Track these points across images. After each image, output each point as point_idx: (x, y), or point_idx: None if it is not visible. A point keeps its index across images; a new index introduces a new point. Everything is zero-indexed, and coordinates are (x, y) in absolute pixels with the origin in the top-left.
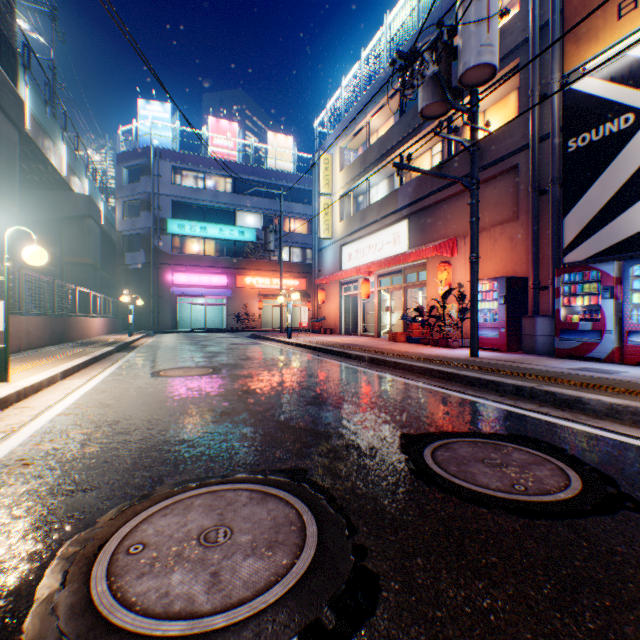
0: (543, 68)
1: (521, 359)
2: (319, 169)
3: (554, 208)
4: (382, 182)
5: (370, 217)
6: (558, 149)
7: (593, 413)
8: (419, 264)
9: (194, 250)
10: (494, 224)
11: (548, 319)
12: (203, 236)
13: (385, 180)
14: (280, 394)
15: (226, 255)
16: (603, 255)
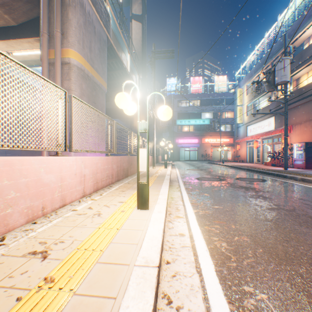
0: None
1: (302, 171)
2: (236, 95)
3: None
4: (265, 99)
5: (258, 115)
6: None
7: (287, 178)
8: (278, 135)
9: (185, 130)
10: (307, 120)
11: None
12: (188, 124)
13: (266, 98)
14: (217, 173)
15: (197, 131)
16: None
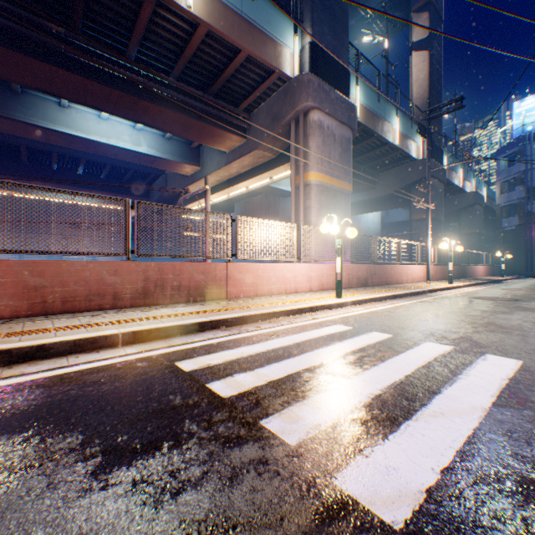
0: None
1: None
2: None
3: None
4: None
5: None
6: None
7: None
8: None
9: None
10: None
11: None
12: None
13: None
14: None
15: None
16: None
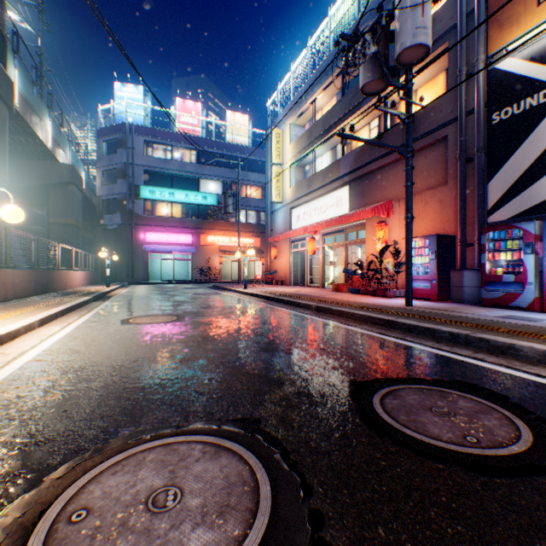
0: (469, 51)
1: (451, 308)
2: (271, 142)
3: (479, 174)
4: (326, 153)
5: (316, 183)
6: (483, 122)
7: (526, 359)
8: (359, 224)
9: (163, 213)
10: (425, 189)
11: (474, 272)
12: (171, 200)
13: (329, 151)
14: (236, 340)
15: (191, 217)
16: (524, 215)
